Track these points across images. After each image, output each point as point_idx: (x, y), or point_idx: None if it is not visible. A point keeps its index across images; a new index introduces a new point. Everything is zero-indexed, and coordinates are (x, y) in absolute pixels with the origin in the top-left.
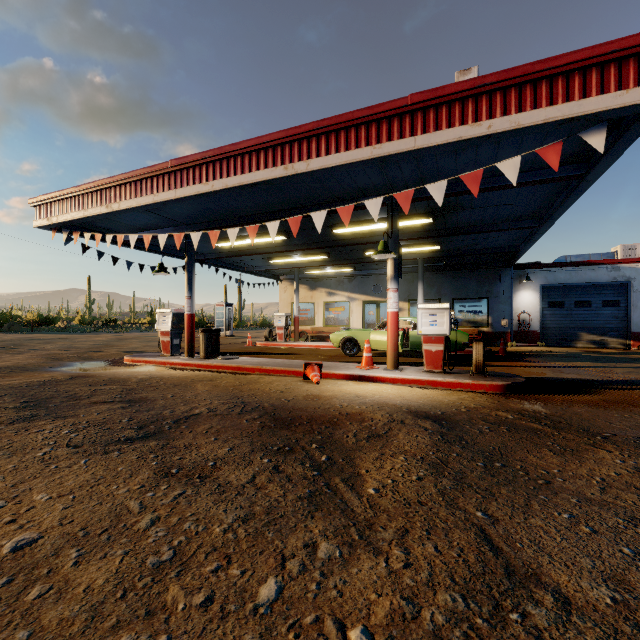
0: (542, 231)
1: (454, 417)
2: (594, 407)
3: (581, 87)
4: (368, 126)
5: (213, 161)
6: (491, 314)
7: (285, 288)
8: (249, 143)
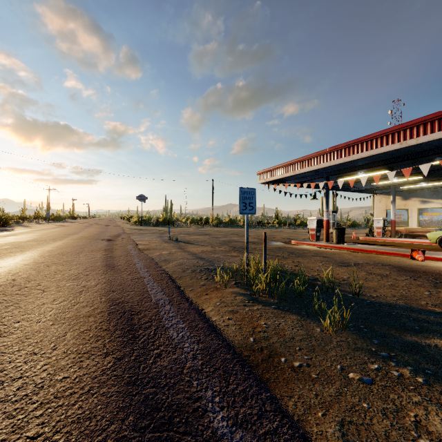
0: None
1: None
2: None
3: None
4: None
5: (352, 145)
6: None
7: (380, 199)
8: (376, 134)
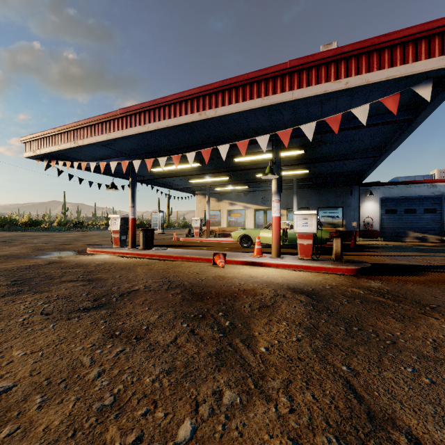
0: (382, 159)
1: (321, 292)
2: (422, 285)
3: (414, 53)
4: (259, 84)
5: (149, 110)
6: (345, 218)
7: (200, 200)
8: (174, 97)
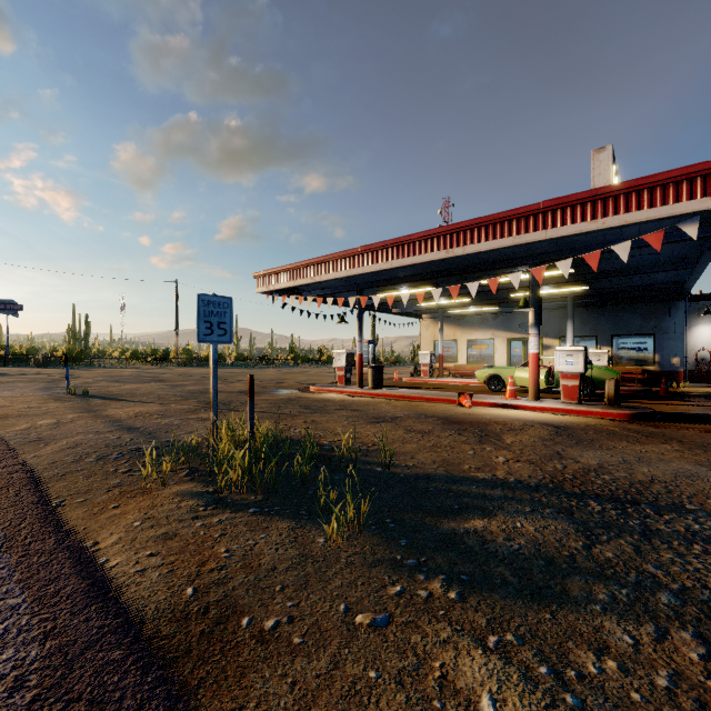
0: (698, 271)
1: (572, 427)
2: (705, 431)
3: (674, 195)
4: (510, 222)
5: (392, 247)
6: (659, 352)
7: (427, 326)
8: (420, 235)
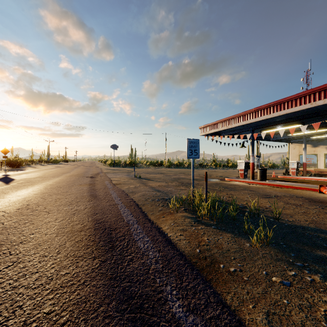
0: None
1: None
2: None
3: None
4: None
5: (273, 106)
6: None
7: (294, 147)
8: (291, 97)
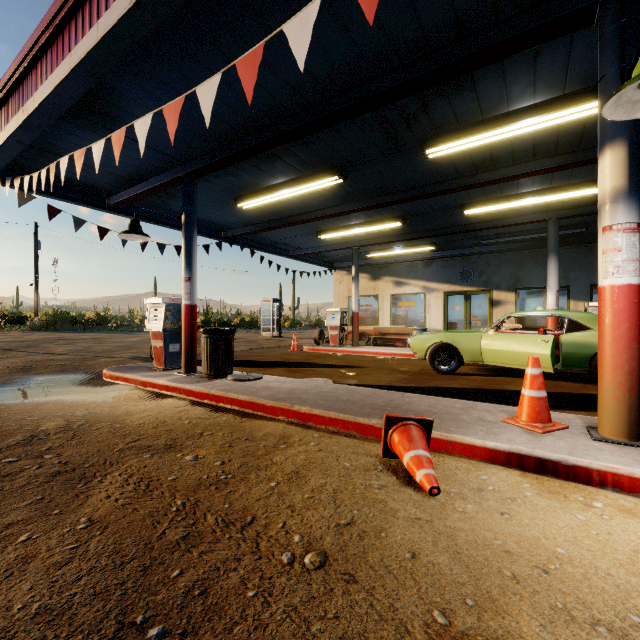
0: None
1: None
2: None
3: None
4: None
5: None
6: None
7: (340, 278)
8: None
